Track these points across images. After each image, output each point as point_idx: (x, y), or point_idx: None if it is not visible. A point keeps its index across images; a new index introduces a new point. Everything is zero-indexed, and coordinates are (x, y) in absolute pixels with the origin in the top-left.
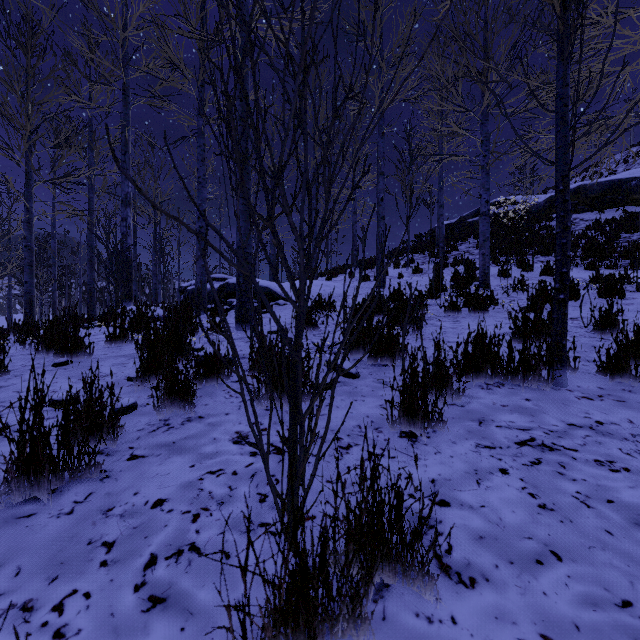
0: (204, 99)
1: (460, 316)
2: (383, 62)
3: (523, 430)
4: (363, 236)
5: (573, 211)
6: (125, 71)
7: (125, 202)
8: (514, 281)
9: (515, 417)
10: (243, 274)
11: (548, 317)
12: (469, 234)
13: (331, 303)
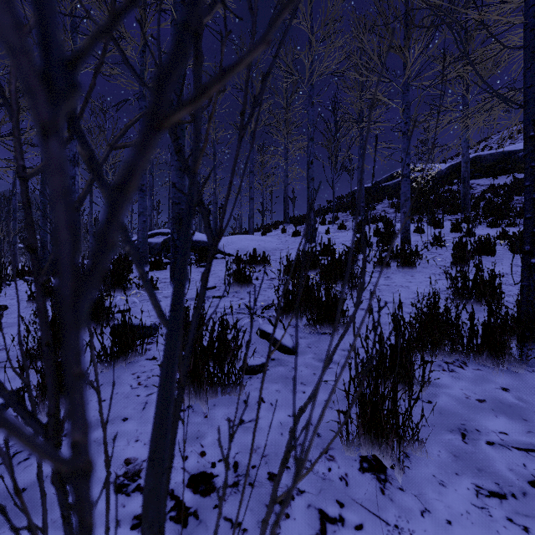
0: (146, 64)
1: (389, 272)
2: (313, 37)
3: (527, 451)
4: (293, 197)
5: (470, 177)
6: (73, 39)
7: (73, 161)
8: (434, 237)
9: (504, 423)
10: (177, 230)
11: (490, 277)
12: (384, 196)
13: (265, 258)
